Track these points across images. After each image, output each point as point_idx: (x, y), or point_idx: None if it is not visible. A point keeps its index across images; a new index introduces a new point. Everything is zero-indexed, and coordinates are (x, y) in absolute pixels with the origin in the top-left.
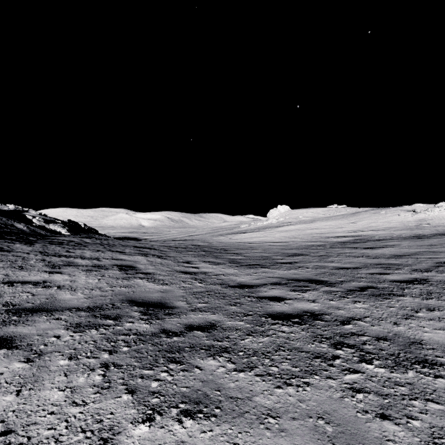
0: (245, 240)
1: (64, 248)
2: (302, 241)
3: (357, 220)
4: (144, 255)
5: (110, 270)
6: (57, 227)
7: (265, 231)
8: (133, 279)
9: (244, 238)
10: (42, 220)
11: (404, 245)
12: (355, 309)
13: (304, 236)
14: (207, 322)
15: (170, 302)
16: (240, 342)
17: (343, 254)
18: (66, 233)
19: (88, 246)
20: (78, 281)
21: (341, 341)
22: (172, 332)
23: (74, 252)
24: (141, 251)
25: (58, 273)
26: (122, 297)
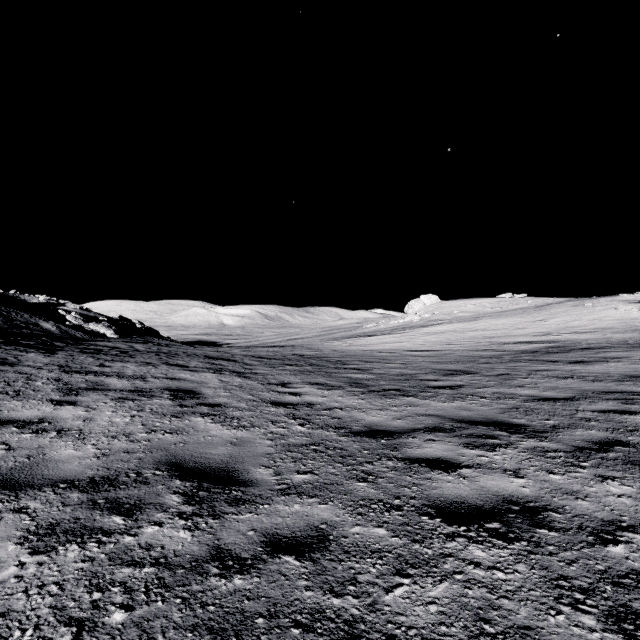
0: (372, 347)
1: (98, 360)
2: (463, 350)
3: (547, 317)
4: (216, 371)
5: (157, 399)
6: (100, 327)
7: (403, 333)
8: (190, 416)
9: (371, 343)
10: (80, 316)
11: (637, 358)
12: (611, 497)
13: (464, 342)
14: (310, 529)
15: (243, 468)
16: (383, 599)
17: (538, 373)
18: (112, 336)
19: (136, 356)
20: (96, 419)
21: (624, 602)
22: (234, 556)
23: (111, 367)
24: (214, 364)
25: (69, 404)
26: (159, 456)
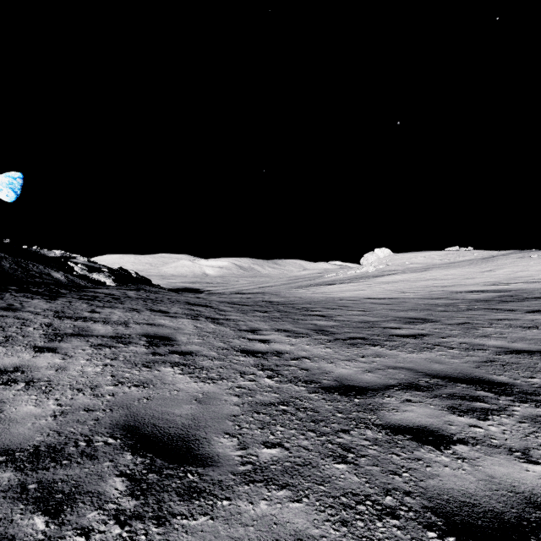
0: (333, 294)
1: (91, 306)
2: (418, 298)
3: (495, 268)
4: (193, 317)
5: (133, 346)
6: (101, 277)
7: (360, 282)
8: (160, 365)
9: (332, 291)
10: (85, 267)
11: None
12: None
13: (418, 290)
14: None
15: (204, 437)
16: None
17: (499, 322)
18: (111, 284)
19: (125, 302)
20: (69, 369)
21: None
22: None
23: (100, 312)
24: (192, 310)
25: (49, 351)
26: (118, 416)
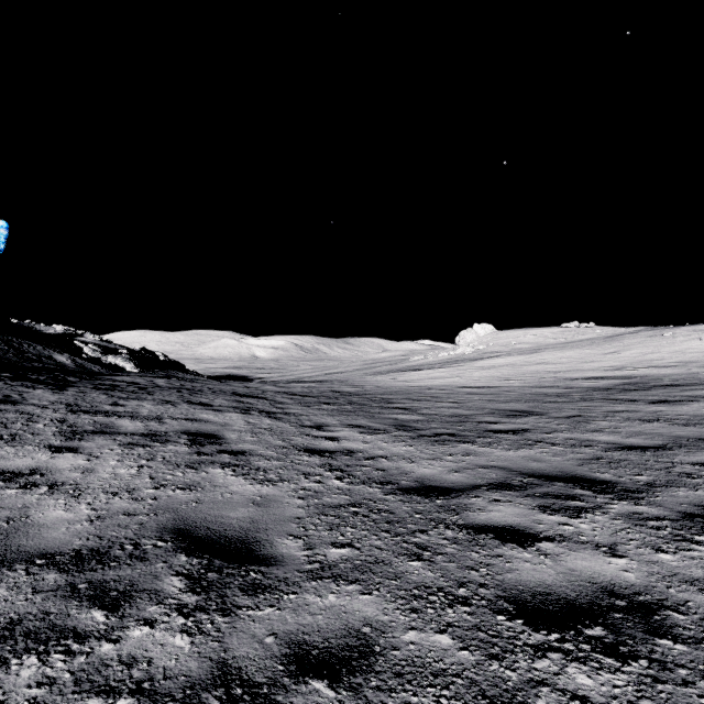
0: (420, 382)
1: (111, 397)
2: (524, 386)
3: (620, 349)
4: (243, 411)
5: (172, 445)
6: (119, 360)
7: (455, 367)
8: (208, 466)
9: (418, 378)
10: (98, 348)
11: None
12: None
13: (525, 377)
14: (349, 634)
15: (266, 538)
16: None
17: (616, 415)
18: (132, 370)
19: (155, 393)
20: (97, 471)
21: None
22: (244, 680)
23: (125, 405)
24: (241, 403)
25: (70, 451)
26: (165, 520)
